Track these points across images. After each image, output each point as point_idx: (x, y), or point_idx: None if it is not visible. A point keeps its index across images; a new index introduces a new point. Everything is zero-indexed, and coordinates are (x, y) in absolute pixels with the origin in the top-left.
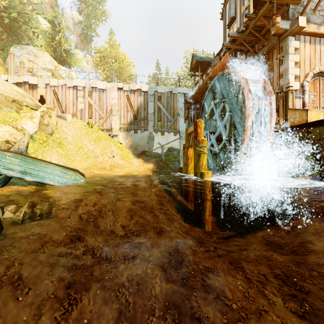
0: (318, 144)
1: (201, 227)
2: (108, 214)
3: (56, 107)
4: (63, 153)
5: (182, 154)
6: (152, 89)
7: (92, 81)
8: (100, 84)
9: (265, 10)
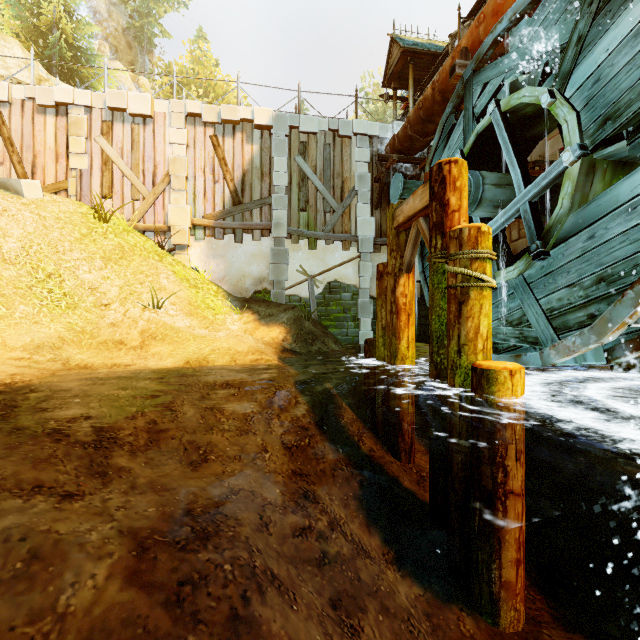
0: None
1: (480, 608)
2: None
3: (4, 162)
4: None
5: (365, 301)
6: (282, 123)
7: (112, 92)
8: (135, 102)
9: None
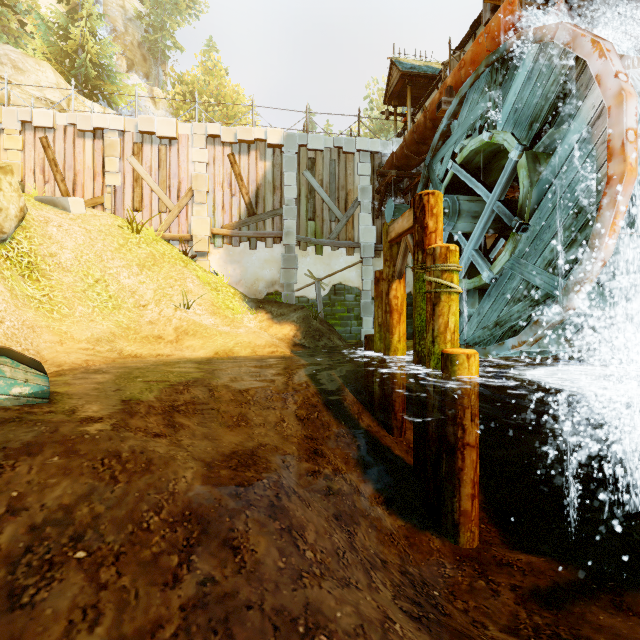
0: None
1: (446, 532)
2: (58, 567)
3: (50, 180)
4: (35, 296)
5: (367, 301)
6: (292, 141)
7: (143, 117)
8: (162, 126)
9: None
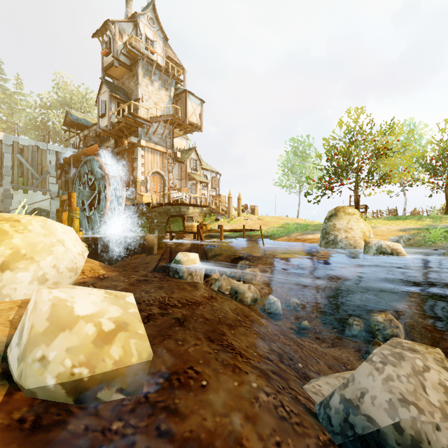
0: (147, 214)
1: None
2: None
3: None
4: None
5: (53, 216)
6: (9, 139)
7: None
8: None
9: (124, 125)
